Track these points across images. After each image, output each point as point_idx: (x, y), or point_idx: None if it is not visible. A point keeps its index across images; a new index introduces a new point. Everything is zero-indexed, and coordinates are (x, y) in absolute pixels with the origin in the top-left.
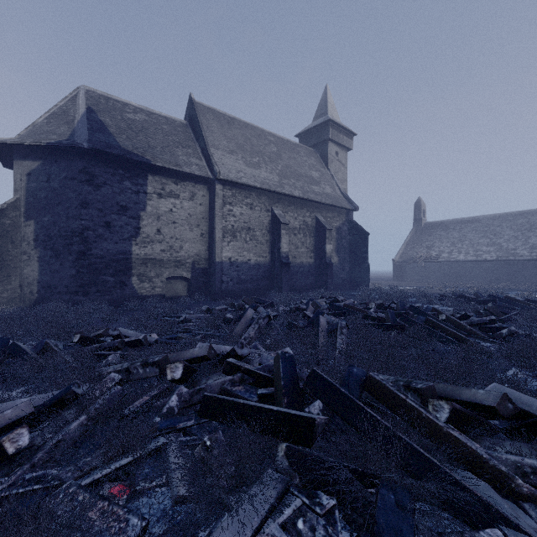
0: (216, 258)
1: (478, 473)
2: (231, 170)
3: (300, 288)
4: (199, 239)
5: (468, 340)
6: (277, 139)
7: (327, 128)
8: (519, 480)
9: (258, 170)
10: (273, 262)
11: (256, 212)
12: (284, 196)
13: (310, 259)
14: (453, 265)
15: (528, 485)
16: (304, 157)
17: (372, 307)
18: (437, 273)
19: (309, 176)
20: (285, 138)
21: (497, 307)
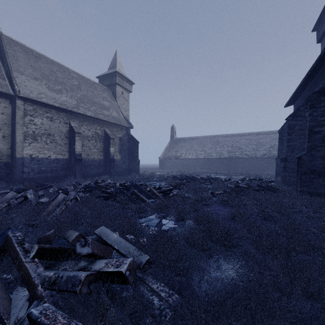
0: (17, 154)
1: (28, 288)
2: (32, 91)
3: (93, 175)
4: (1, 140)
5: (146, 201)
6: (79, 77)
7: (115, 76)
8: (40, 287)
9: (60, 95)
10: (70, 158)
11: (56, 123)
12: (80, 115)
13: (100, 156)
14: (187, 161)
15: (42, 289)
16: (99, 91)
17: (117, 185)
18: (180, 165)
19: (101, 104)
20: (86, 77)
21: (180, 182)
